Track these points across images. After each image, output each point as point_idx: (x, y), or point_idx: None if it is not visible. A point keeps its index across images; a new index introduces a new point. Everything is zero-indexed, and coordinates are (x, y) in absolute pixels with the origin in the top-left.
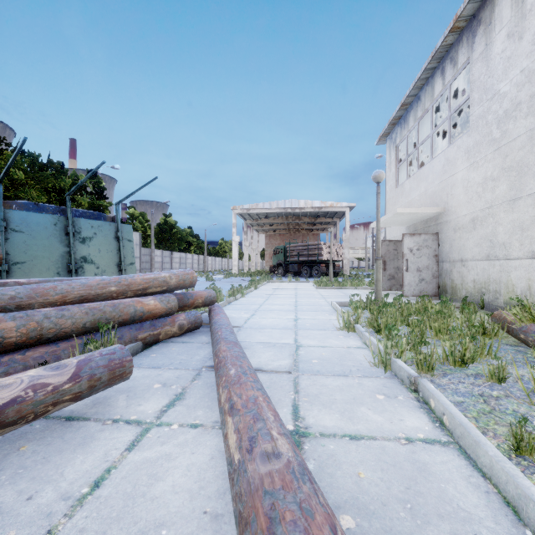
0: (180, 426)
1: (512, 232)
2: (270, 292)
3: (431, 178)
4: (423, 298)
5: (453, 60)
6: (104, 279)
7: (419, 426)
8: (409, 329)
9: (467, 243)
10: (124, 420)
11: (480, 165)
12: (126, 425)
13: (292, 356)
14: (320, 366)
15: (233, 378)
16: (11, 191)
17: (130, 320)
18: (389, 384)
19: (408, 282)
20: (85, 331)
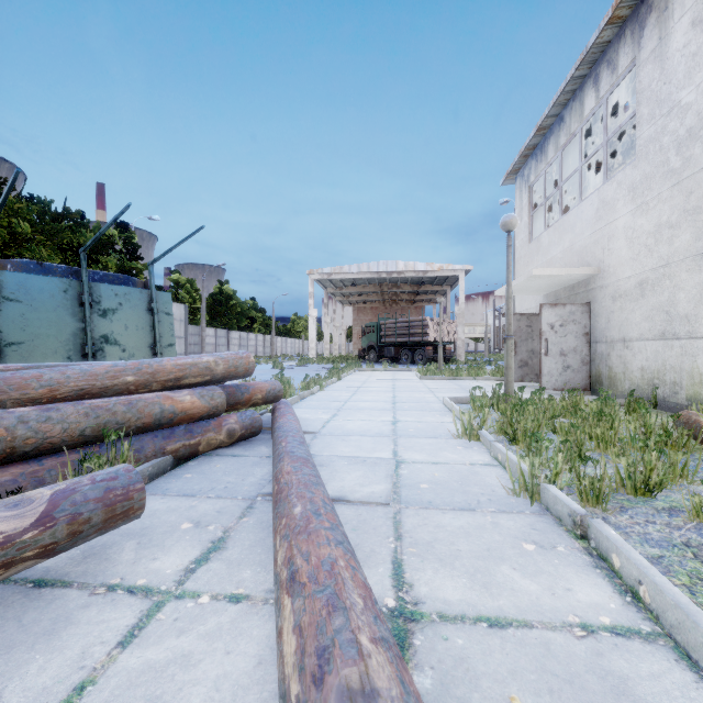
0: (212, 599)
1: (700, 300)
2: (358, 384)
3: (580, 228)
4: (573, 392)
5: (611, 64)
6: (117, 365)
7: (599, 602)
8: (556, 437)
9: (632, 316)
10: (126, 586)
11: (651, 208)
12: (127, 597)
13: (390, 478)
14: (432, 494)
15: (298, 521)
16: (13, 248)
17: (155, 424)
18: (539, 525)
19: (548, 370)
20: (84, 441)
